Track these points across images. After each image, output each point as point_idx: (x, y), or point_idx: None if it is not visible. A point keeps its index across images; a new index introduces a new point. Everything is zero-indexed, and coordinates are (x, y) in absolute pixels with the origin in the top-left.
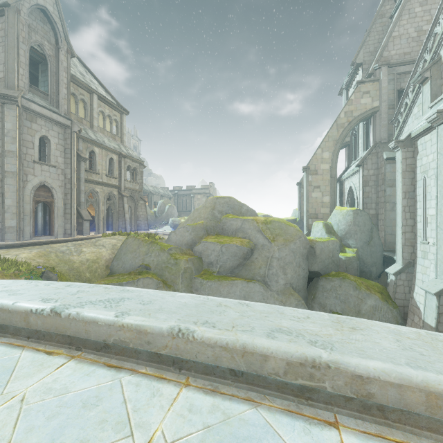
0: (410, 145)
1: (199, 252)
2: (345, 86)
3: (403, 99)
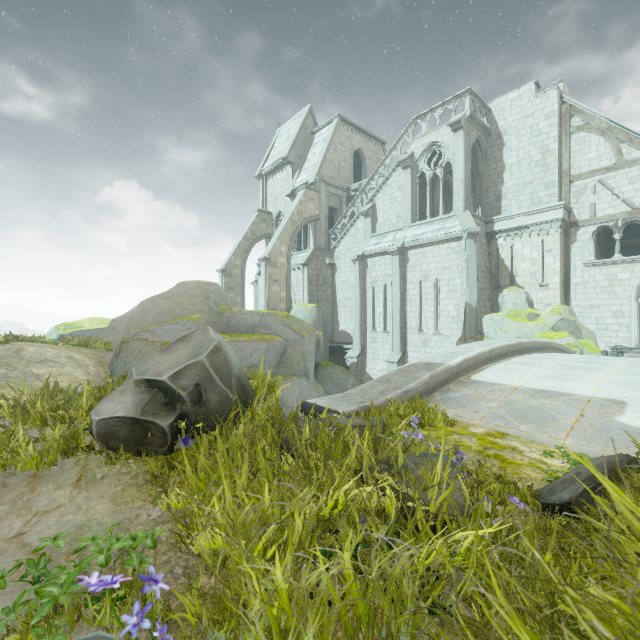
0: (363, 261)
1: None
2: (265, 172)
3: (341, 218)
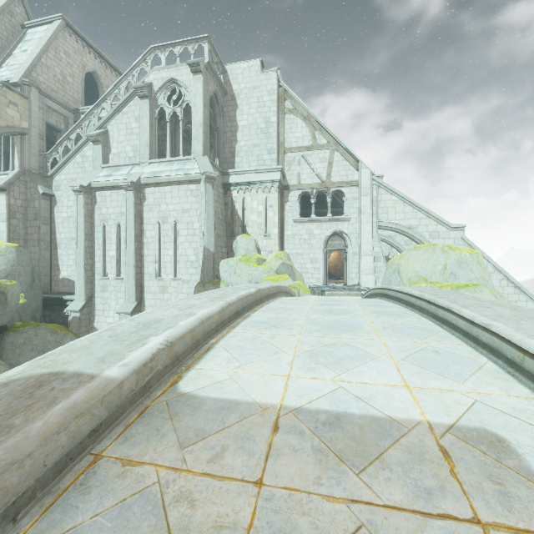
0: (90, 193)
1: None
2: None
3: (63, 140)
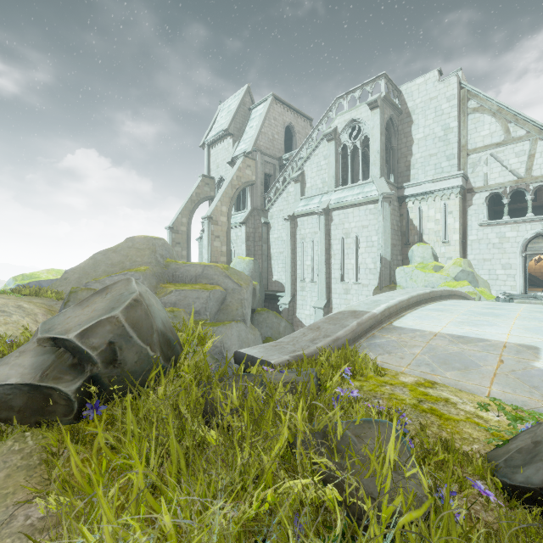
0: (294, 220)
1: (171, 303)
2: (208, 142)
3: (275, 183)
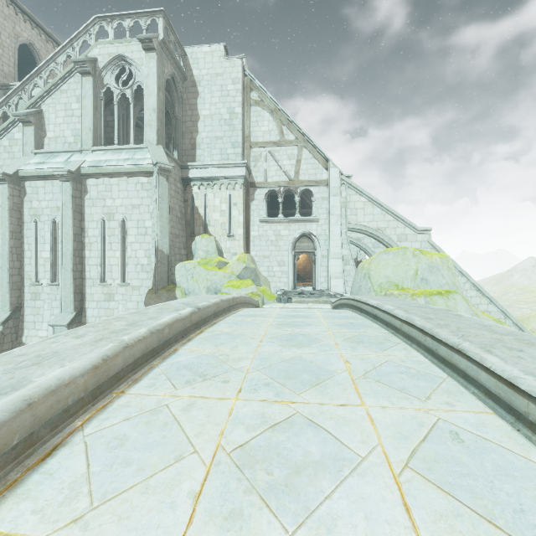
0: (18, 183)
1: None
2: None
3: None
